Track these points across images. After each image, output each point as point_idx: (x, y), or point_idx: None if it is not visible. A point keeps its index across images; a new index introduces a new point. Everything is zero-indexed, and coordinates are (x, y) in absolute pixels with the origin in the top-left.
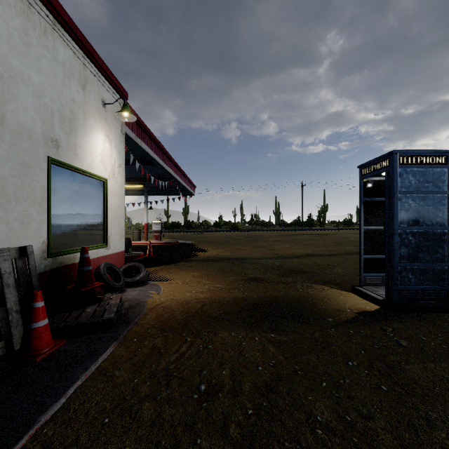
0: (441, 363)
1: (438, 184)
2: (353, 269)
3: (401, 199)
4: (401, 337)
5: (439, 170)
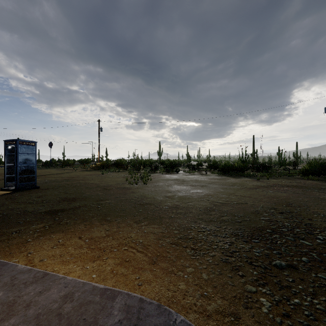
0: (26, 195)
1: (33, 151)
2: (2, 185)
3: (20, 155)
4: (17, 194)
5: (33, 147)
